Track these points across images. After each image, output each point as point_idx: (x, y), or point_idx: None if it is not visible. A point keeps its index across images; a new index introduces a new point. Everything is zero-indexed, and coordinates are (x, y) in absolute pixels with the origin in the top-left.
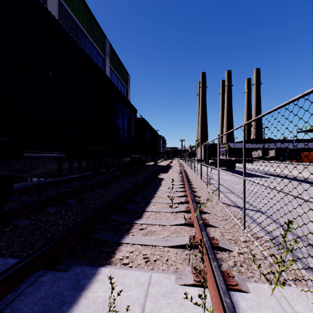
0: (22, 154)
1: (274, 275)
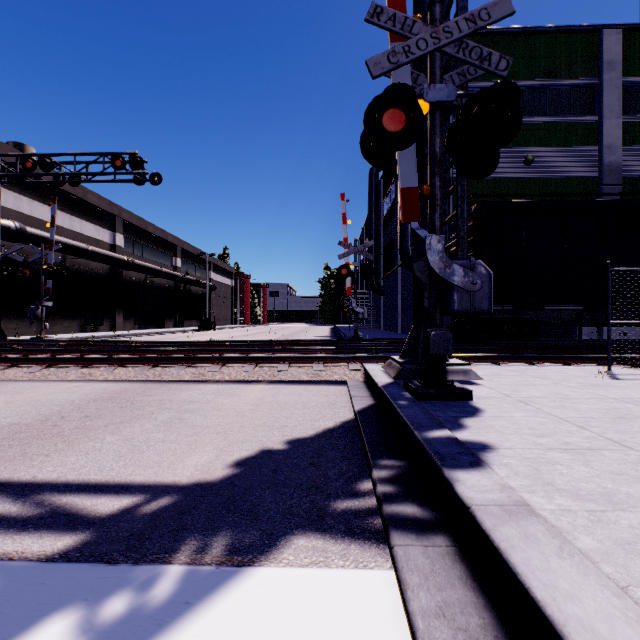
0: (544, 308)
1: (627, 362)
